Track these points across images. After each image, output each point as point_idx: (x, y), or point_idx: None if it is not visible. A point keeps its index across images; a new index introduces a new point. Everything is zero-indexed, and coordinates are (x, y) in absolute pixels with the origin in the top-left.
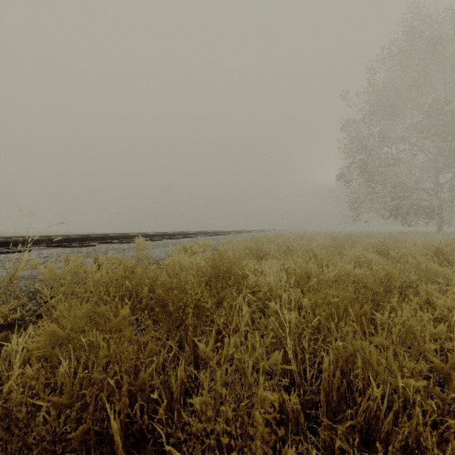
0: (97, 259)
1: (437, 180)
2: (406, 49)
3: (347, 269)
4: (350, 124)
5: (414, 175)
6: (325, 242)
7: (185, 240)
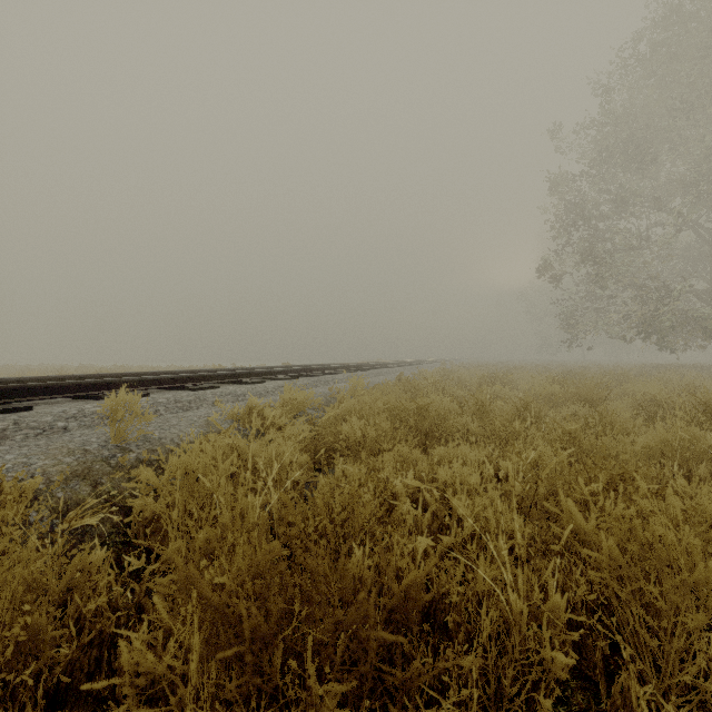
0: None
1: None
2: (669, 43)
3: None
4: (564, 181)
5: (671, 269)
6: (548, 389)
7: (266, 387)
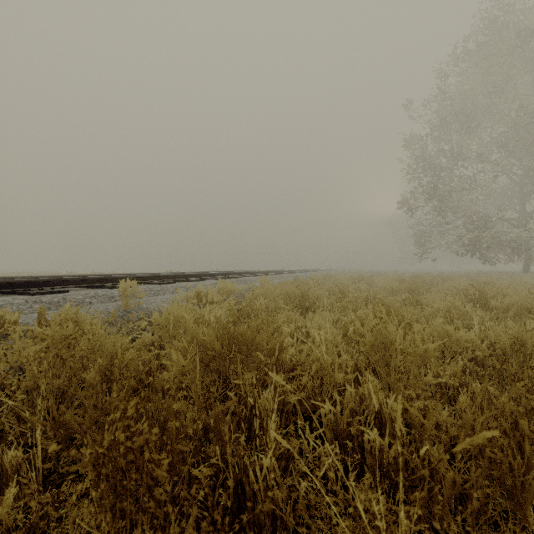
0: (42, 316)
1: (523, 209)
2: (487, 44)
3: (444, 332)
4: (416, 140)
5: (493, 203)
6: (391, 285)
7: (205, 283)
